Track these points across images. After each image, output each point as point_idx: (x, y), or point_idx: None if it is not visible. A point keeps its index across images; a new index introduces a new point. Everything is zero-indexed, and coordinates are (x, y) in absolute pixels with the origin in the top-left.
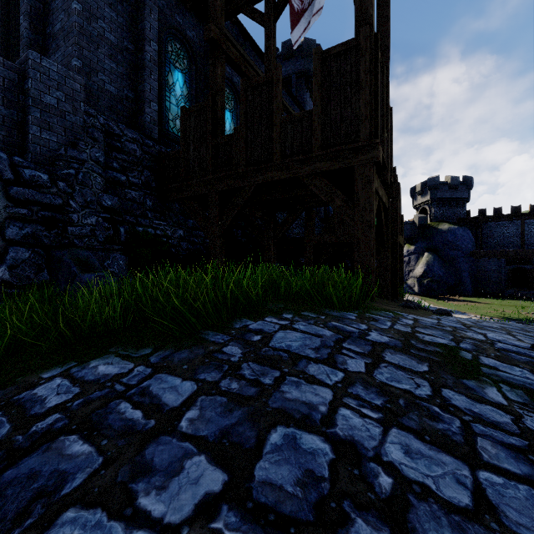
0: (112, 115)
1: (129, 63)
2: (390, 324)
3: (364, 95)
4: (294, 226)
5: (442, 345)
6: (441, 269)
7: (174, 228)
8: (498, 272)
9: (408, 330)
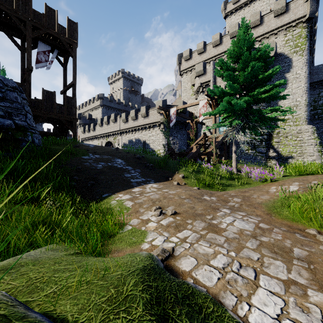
0: None
1: None
2: None
3: (75, 109)
4: None
5: None
6: None
7: None
8: None
9: None
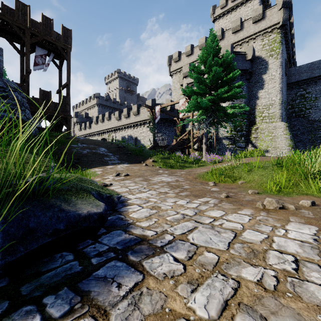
0: None
1: None
2: None
3: (69, 107)
4: None
5: None
6: None
7: None
8: None
9: None
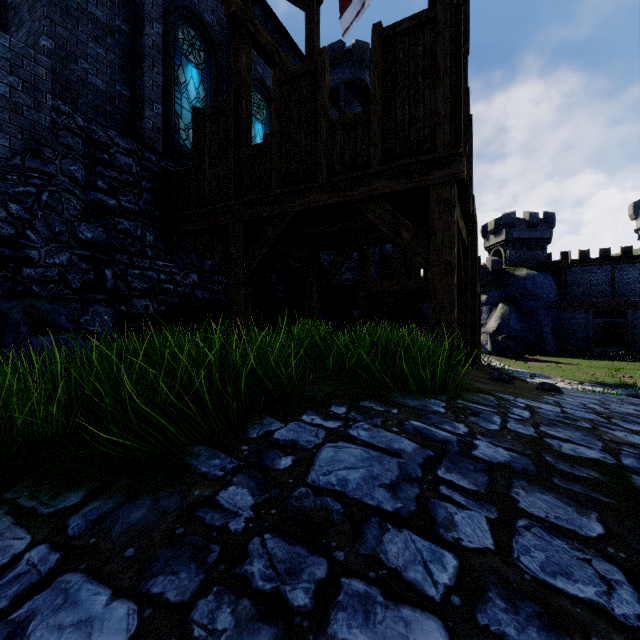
0: (98, 118)
1: (124, 50)
2: (499, 421)
3: (442, 87)
4: (344, 270)
5: (596, 462)
6: (519, 323)
7: (185, 271)
8: (585, 327)
9: (531, 433)
